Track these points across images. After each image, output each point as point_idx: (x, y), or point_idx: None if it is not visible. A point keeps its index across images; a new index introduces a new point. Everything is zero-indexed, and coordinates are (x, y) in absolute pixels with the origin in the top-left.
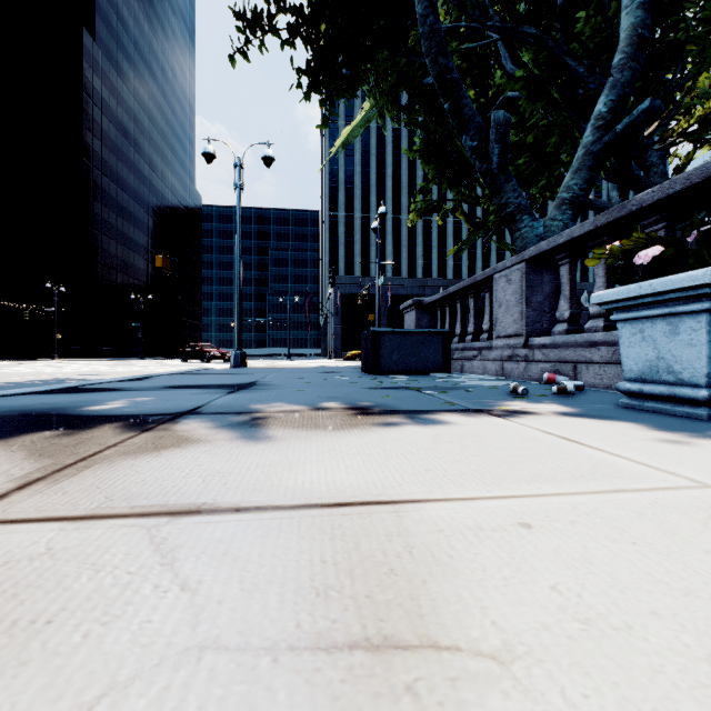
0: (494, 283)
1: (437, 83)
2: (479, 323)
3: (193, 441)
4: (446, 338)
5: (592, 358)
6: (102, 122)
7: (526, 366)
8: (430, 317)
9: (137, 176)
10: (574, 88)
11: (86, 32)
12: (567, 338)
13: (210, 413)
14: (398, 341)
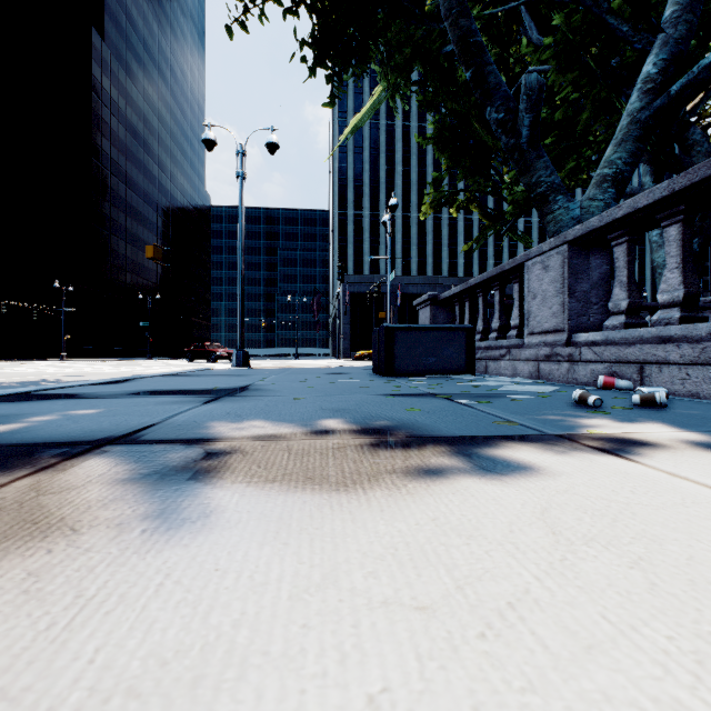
0: (527, 272)
1: (457, 49)
2: (505, 319)
3: (40, 530)
4: (469, 335)
5: (668, 357)
6: (111, 122)
7: (569, 367)
8: (446, 313)
9: (146, 176)
10: (611, 55)
11: (95, 32)
12: (626, 333)
13: (148, 442)
14: (415, 338)
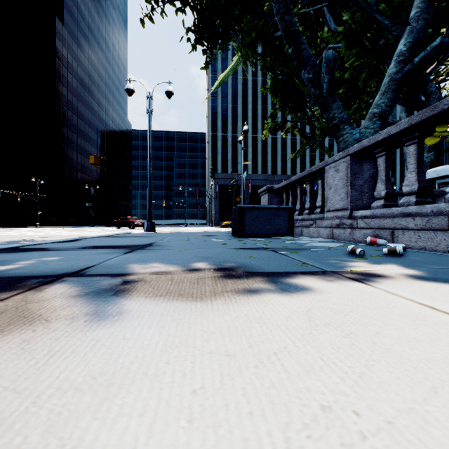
0: (326, 172)
1: (284, 34)
2: (313, 202)
3: (28, 321)
4: (290, 211)
5: (408, 225)
6: (68, 77)
7: (351, 231)
8: (278, 198)
9: (90, 111)
10: (379, 38)
11: (57, 20)
12: (384, 210)
13: (89, 275)
14: (257, 214)
